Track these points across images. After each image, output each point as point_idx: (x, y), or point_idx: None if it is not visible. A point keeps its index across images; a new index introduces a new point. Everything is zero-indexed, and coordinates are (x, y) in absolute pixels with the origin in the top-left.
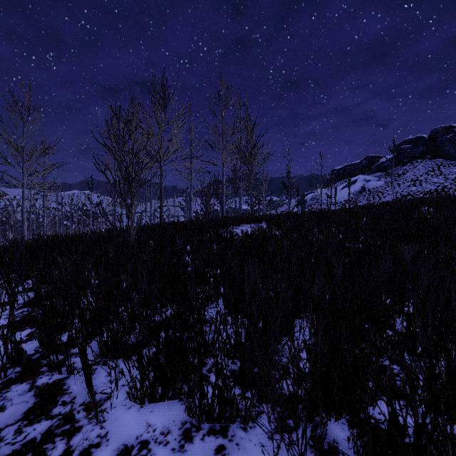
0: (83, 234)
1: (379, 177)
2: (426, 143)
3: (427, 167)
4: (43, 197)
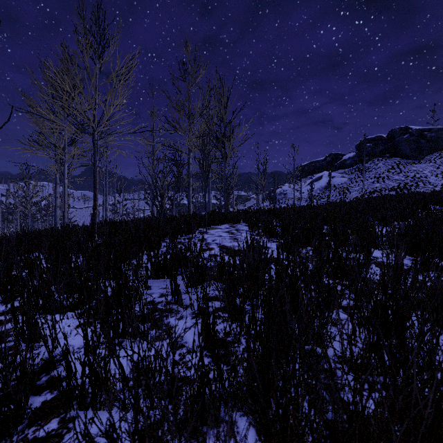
0: None
1: (342, 173)
2: (385, 142)
3: (387, 165)
4: None
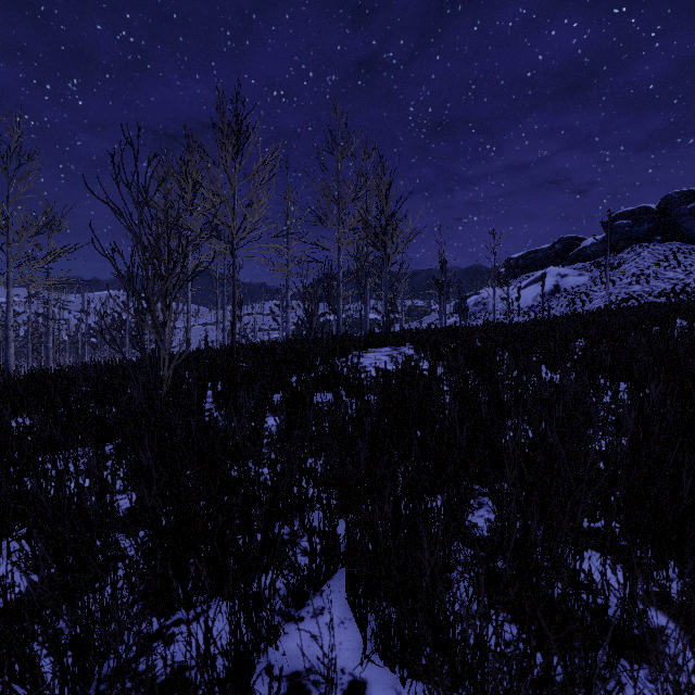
0: (97, 366)
1: (581, 269)
2: (654, 217)
3: (656, 254)
4: (43, 301)
